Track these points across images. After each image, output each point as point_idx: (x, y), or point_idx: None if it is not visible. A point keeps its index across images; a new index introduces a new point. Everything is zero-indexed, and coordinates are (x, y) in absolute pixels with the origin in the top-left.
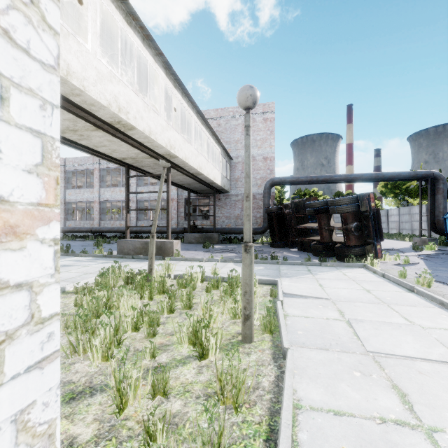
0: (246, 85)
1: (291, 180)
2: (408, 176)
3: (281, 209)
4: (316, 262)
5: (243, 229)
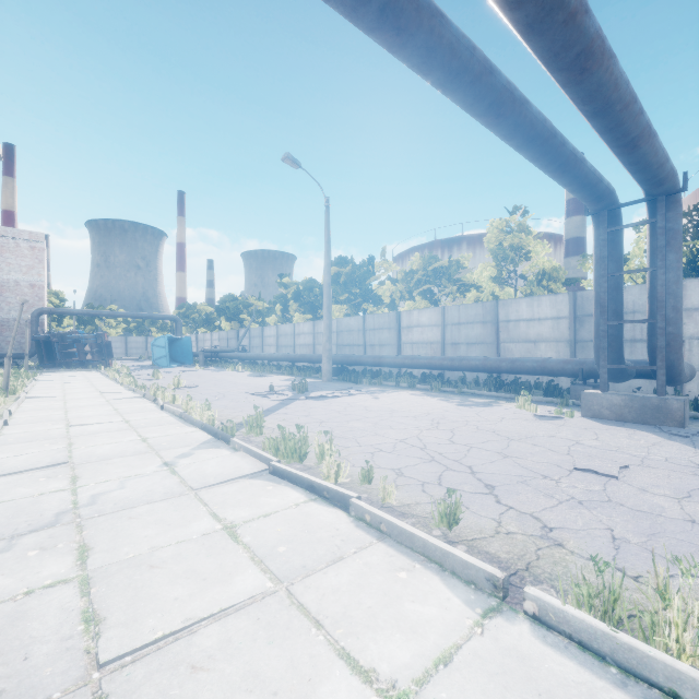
0: (27, 316)
1: (63, 311)
2: (159, 318)
3: (50, 338)
4: (69, 370)
5: (4, 355)
